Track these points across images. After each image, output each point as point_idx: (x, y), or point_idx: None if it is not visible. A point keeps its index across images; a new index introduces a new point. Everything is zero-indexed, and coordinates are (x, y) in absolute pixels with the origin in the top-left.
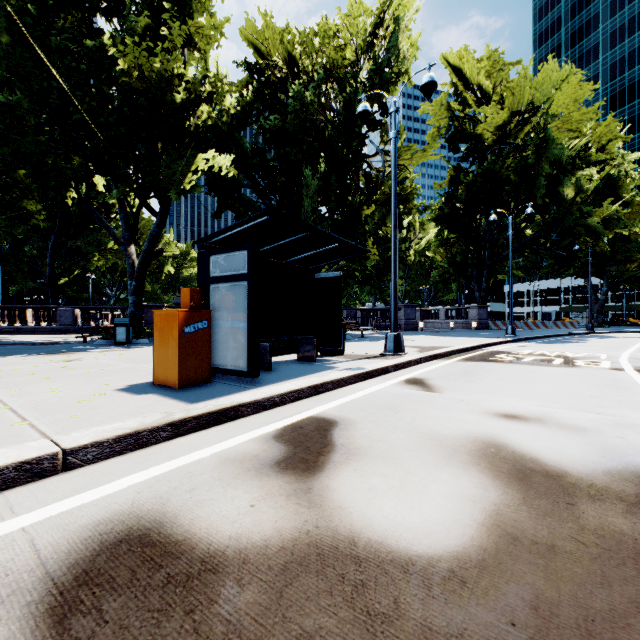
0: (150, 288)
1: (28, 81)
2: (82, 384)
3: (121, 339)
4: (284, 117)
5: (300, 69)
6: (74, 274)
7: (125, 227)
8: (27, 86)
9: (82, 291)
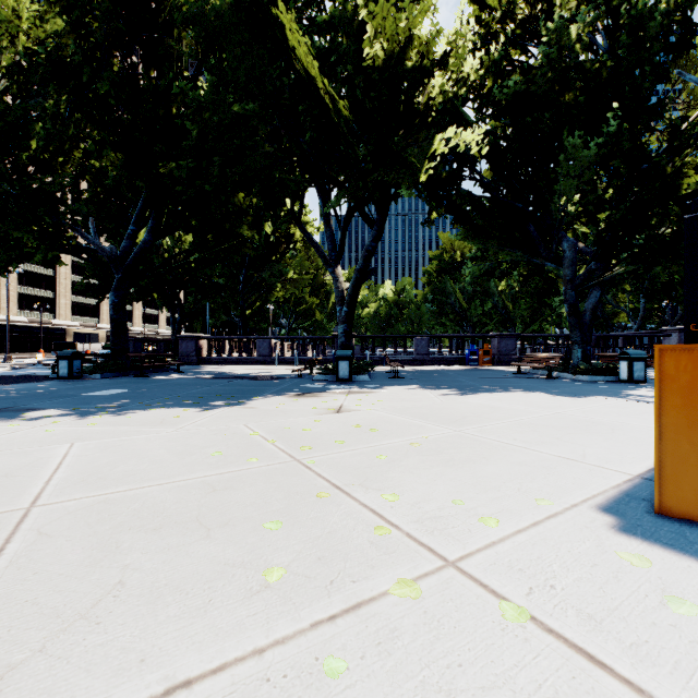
0: (319, 317)
1: (262, 83)
2: (483, 489)
3: (343, 375)
4: (529, 73)
5: (544, 6)
6: (255, 306)
7: (331, 246)
8: (261, 89)
9: (261, 322)
